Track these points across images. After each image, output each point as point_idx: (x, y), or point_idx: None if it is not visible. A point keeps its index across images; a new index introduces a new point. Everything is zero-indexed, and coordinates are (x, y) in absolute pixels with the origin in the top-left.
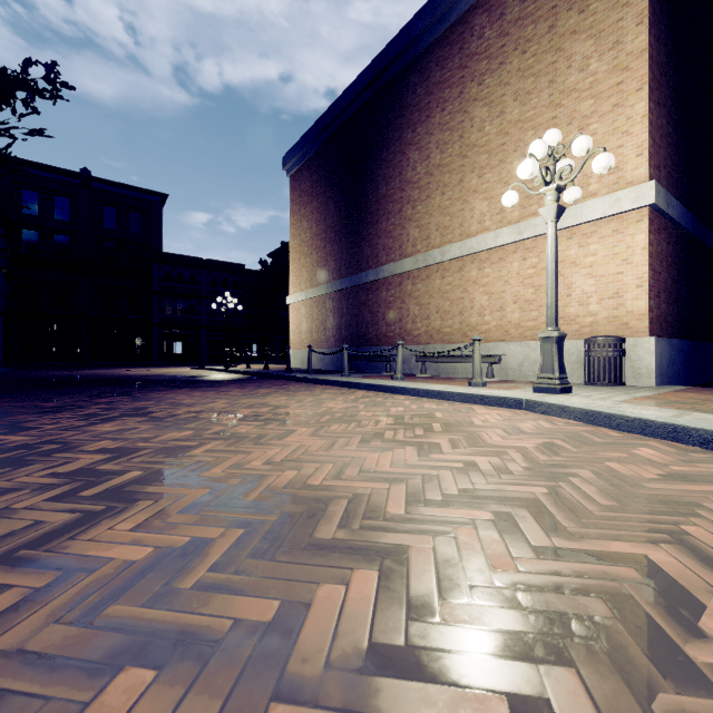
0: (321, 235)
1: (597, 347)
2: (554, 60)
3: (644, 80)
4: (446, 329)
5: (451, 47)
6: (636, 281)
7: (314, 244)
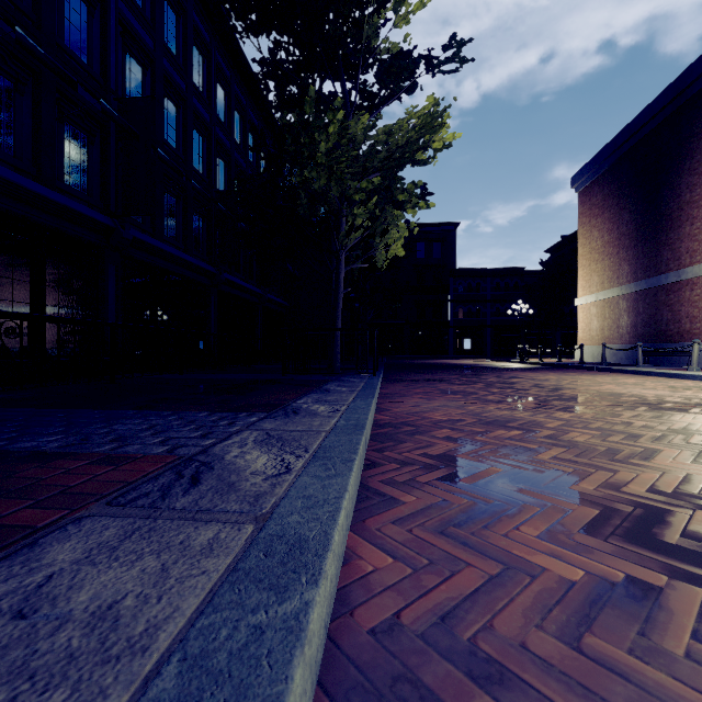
0: (613, 243)
1: None
2: None
3: None
4: None
5: None
6: None
7: (606, 251)
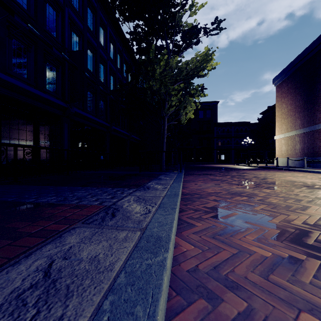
0: (292, 110)
1: None
2: None
3: None
4: None
5: None
6: None
7: (289, 114)
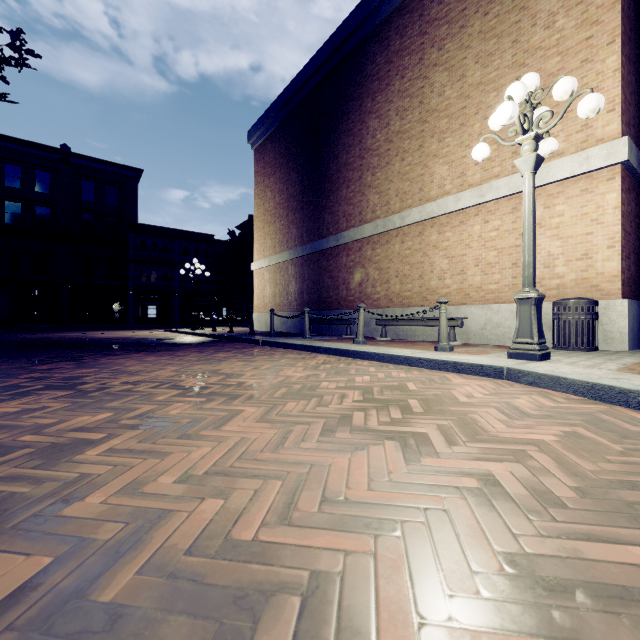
0: (284, 204)
1: (568, 309)
2: (517, 20)
3: (616, 33)
4: (405, 292)
5: (411, 14)
6: (607, 241)
7: (277, 213)
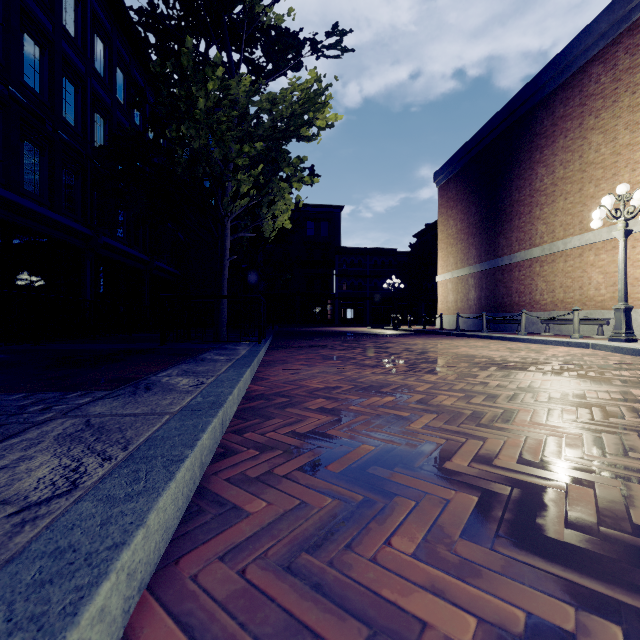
0: (464, 230)
1: None
2: None
3: None
4: (568, 299)
5: (572, 90)
6: None
7: (459, 237)
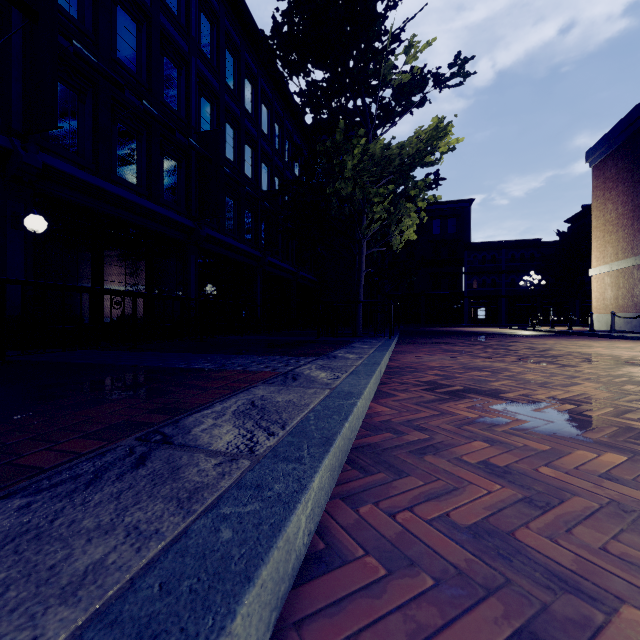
0: (627, 215)
1: None
2: None
3: None
4: None
5: None
6: None
7: (620, 223)
